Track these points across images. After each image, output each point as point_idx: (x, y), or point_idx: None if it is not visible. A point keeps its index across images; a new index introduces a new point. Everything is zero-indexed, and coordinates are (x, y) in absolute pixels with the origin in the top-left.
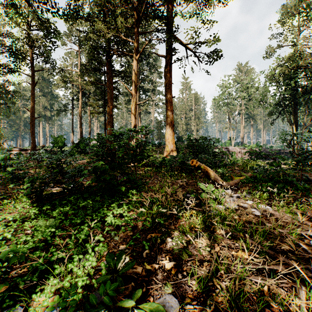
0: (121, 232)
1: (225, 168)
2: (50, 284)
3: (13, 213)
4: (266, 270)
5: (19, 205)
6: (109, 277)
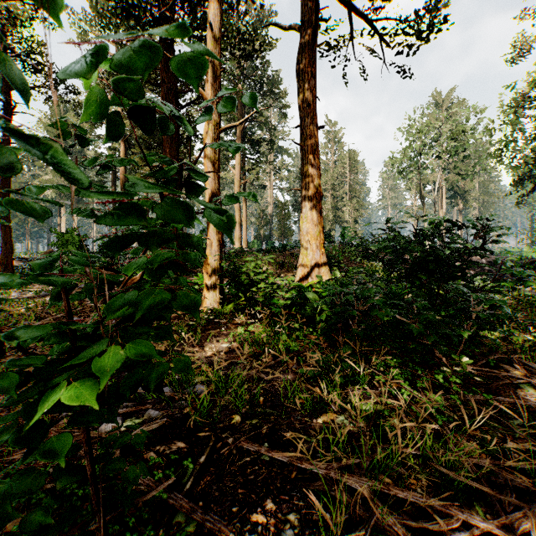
0: None
1: None
2: None
3: None
4: None
5: None
6: None
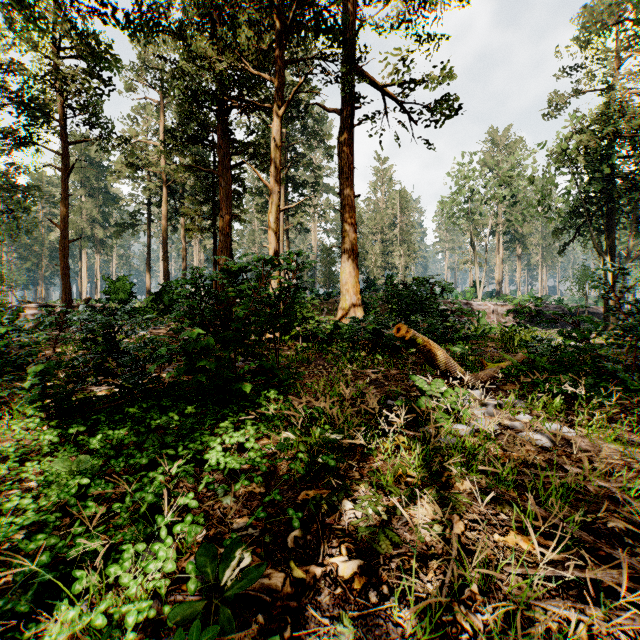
0: (239, 487)
1: (468, 344)
2: (61, 619)
3: (7, 442)
4: (577, 582)
5: (19, 425)
6: (199, 606)
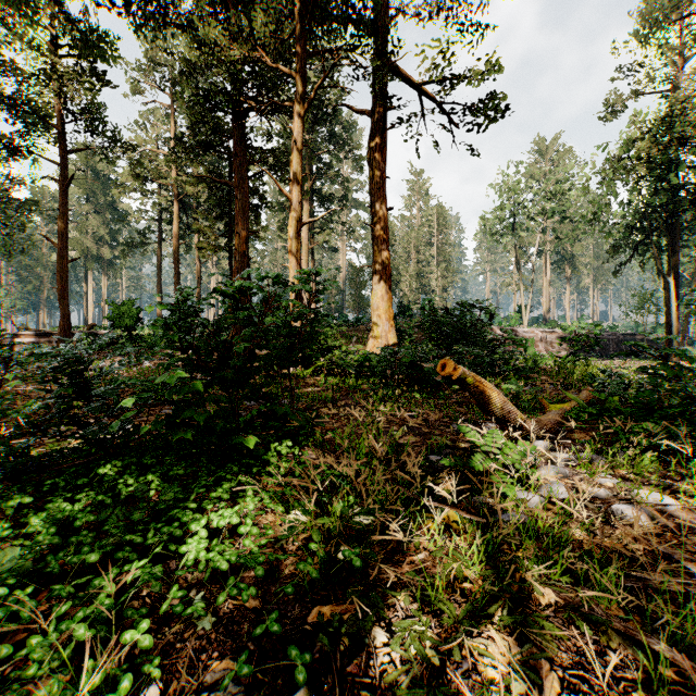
0: (223, 599)
1: (520, 379)
2: None
3: None
4: None
5: None
6: None
